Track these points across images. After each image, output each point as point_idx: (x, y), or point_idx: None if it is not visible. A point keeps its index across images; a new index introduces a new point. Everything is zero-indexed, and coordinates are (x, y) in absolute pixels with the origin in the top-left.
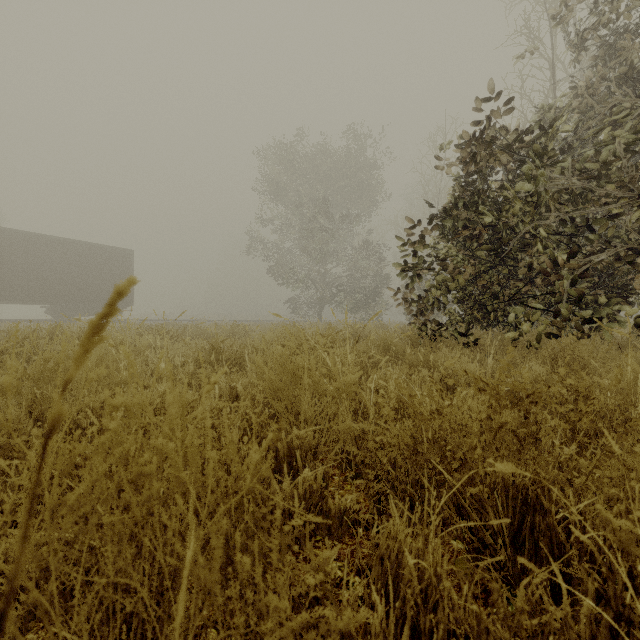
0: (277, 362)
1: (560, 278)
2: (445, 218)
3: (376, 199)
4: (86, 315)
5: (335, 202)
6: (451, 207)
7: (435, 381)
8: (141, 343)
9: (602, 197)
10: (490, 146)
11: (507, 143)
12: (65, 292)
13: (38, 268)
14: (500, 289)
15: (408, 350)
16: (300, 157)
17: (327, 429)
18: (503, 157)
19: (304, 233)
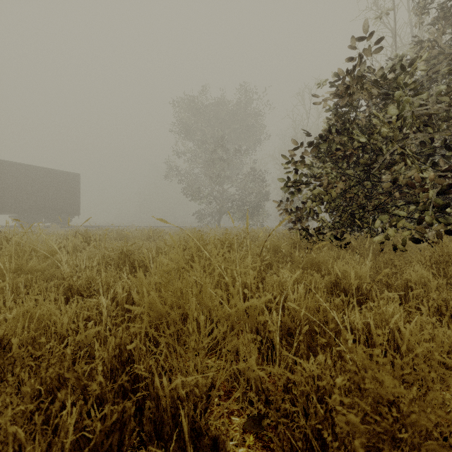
0: (160, 280)
1: (424, 190)
2: (320, 143)
3: (260, 138)
4: (43, 222)
5: (230, 140)
6: (325, 134)
7: (325, 283)
8: (66, 246)
9: (447, 126)
10: (360, 80)
11: (374, 79)
12: (27, 205)
13: (5, 186)
14: (365, 201)
15: (296, 253)
16: (204, 106)
17: (224, 337)
18: (371, 90)
19: (207, 162)
